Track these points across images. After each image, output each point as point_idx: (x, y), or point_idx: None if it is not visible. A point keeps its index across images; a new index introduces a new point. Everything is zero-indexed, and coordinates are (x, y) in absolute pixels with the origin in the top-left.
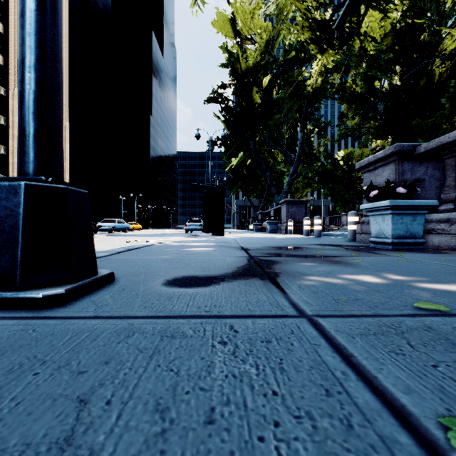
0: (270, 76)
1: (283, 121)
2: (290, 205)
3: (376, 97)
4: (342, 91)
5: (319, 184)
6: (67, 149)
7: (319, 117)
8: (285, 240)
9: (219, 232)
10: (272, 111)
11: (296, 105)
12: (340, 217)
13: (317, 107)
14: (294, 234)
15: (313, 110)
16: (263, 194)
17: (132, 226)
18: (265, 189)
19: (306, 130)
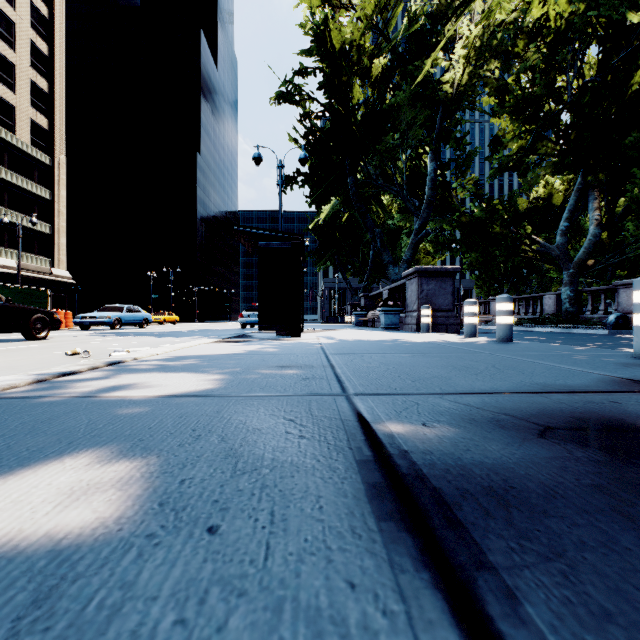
0: (383, 62)
1: (402, 146)
2: (425, 278)
3: (559, 101)
4: (502, 91)
5: (463, 247)
6: (62, 197)
7: (463, 136)
8: (459, 354)
9: (290, 330)
10: (384, 128)
11: (423, 116)
12: (488, 303)
13: (457, 122)
14: (435, 333)
15: (454, 124)
16: (365, 269)
17: (162, 318)
18: (368, 261)
19: (439, 161)
